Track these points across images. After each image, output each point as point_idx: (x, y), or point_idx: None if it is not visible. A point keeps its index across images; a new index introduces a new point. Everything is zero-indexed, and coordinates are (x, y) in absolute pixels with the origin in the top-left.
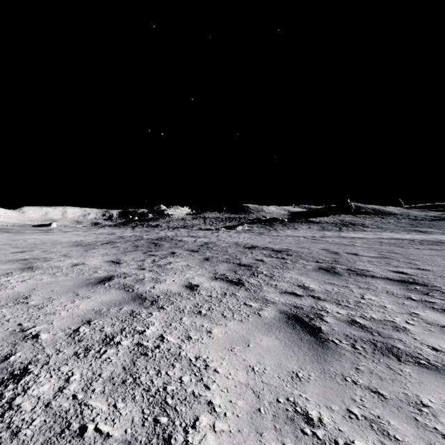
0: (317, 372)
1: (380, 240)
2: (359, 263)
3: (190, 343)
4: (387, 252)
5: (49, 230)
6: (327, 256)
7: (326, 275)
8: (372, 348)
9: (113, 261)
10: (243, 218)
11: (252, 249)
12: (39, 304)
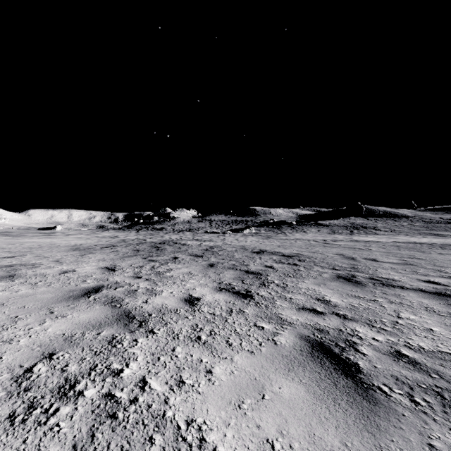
0: None
1: (397, 244)
2: (381, 270)
3: (181, 394)
4: (409, 257)
5: (51, 233)
6: (343, 262)
7: (347, 286)
8: (439, 403)
9: (108, 268)
10: (250, 221)
11: (261, 254)
12: None
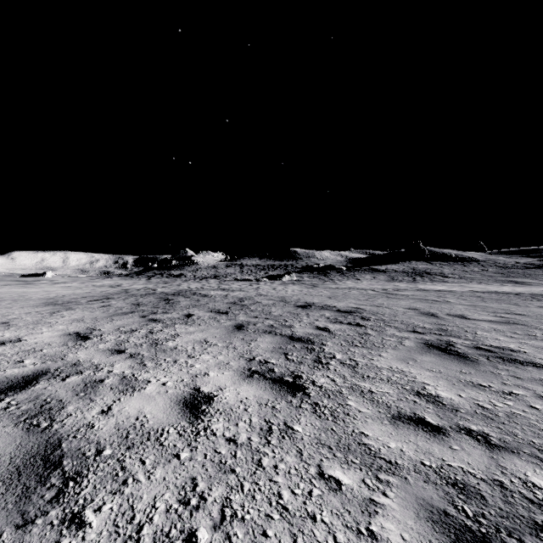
0: None
1: (477, 295)
2: (482, 333)
3: None
4: (505, 312)
5: (34, 281)
6: (423, 320)
7: (450, 362)
8: None
9: (79, 334)
10: (290, 266)
11: (308, 308)
12: None
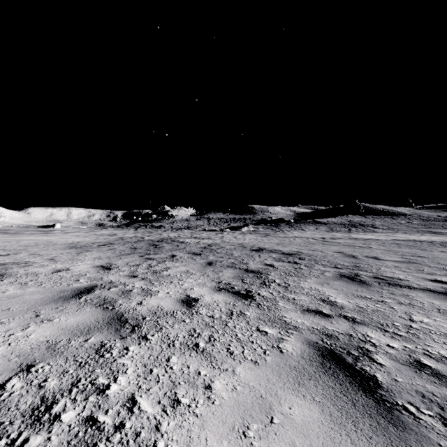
0: None
1: (397, 242)
2: (384, 269)
3: (175, 417)
4: (411, 255)
5: (50, 231)
6: (344, 260)
7: (352, 285)
8: None
9: (103, 266)
10: (248, 219)
11: (260, 251)
12: None
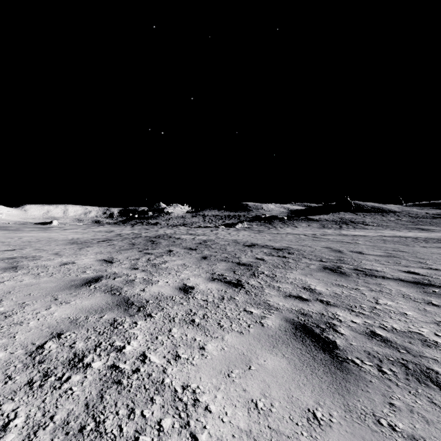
0: (340, 410)
1: (383, 238)
2: (365, 262)
3: (177, 365)
4: (393, 250)
5: (48, 228)
6: (330, 254)
7: (332, 276)
8: (403, 372)
9: (106, 260)
10: (243, 216)
11: (252, 247)
12: (8, 312)
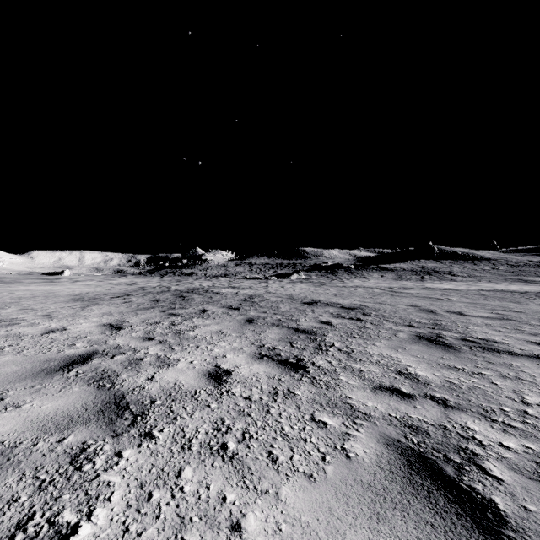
0: None
1: (482, 293)
2: (473, 327)
3: None
4: (503, 309)
5: (55, 279)
6: (421, 316)
7: (435, 350)
8: None
9: (112, 325)
10: (299, 265)
11: (313, 305)
12: None
